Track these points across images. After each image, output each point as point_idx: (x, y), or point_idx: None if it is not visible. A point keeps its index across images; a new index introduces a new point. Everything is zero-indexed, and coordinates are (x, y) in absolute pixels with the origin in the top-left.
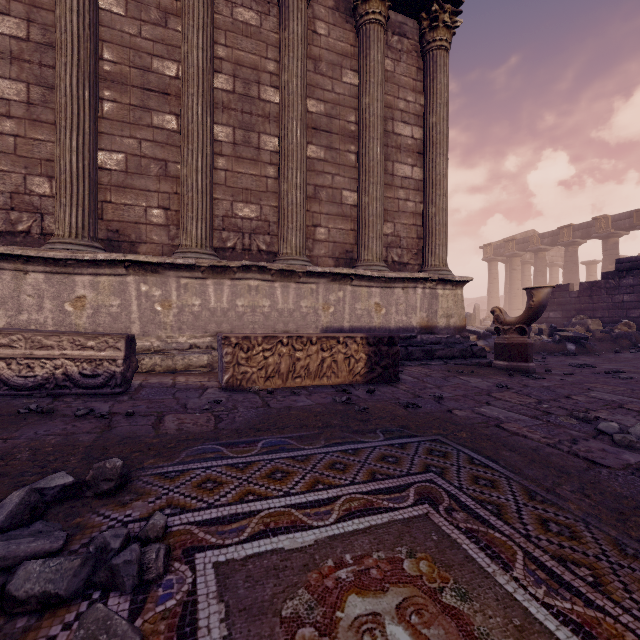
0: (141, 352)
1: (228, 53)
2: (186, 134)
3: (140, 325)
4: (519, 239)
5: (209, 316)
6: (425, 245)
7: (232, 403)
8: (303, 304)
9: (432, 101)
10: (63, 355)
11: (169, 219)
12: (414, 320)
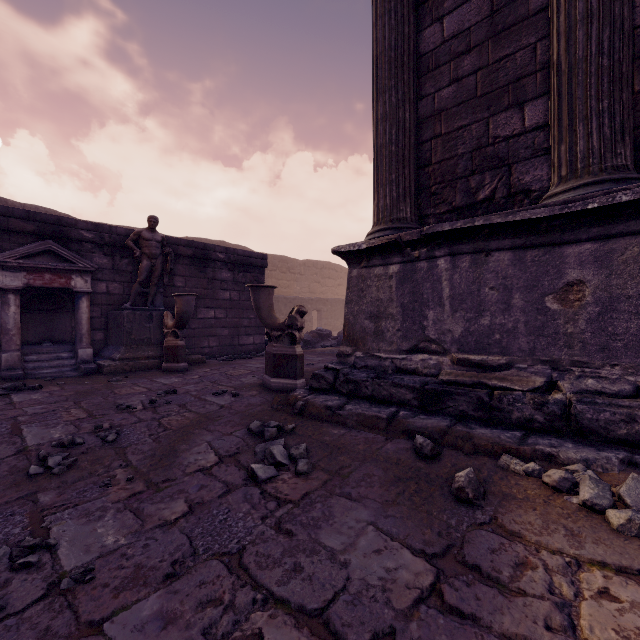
0: None
1: None
2: None
3: None
4: None
5: None
6: None
7: None
8: None
9: None
10: None
11: None
12: None
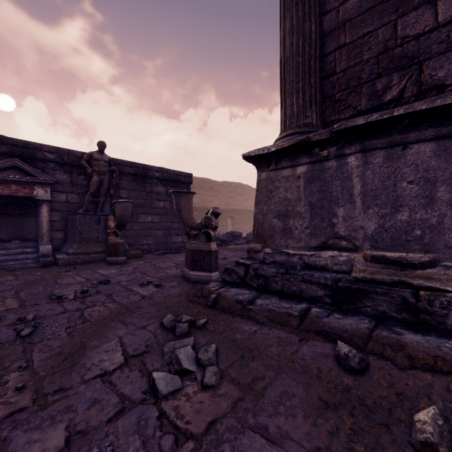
0: None
1: None
2: None
3: None
4: None
5: None
6: None
7: None
8: None
9: None
10: None
11: None
12: None
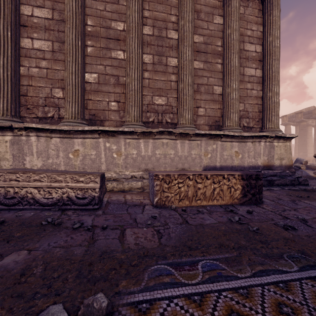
0: (106, 180)
1: (150, 14)
2: (129, 60)
3: (105, 165)
4: (305, 112)
5: (141, 160)
6: (264, 116)
7: (163, 219)
8: (193, 152)
9: (269, 28)
10: (67, 186)
11: (119, 107)
12: (259, 161)
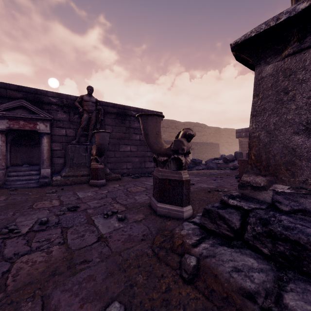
0: None
1: None
2: None
3: None
4: None
5: None
6: None
7: None
8: None
9: None
10: None
11: None
12: None
